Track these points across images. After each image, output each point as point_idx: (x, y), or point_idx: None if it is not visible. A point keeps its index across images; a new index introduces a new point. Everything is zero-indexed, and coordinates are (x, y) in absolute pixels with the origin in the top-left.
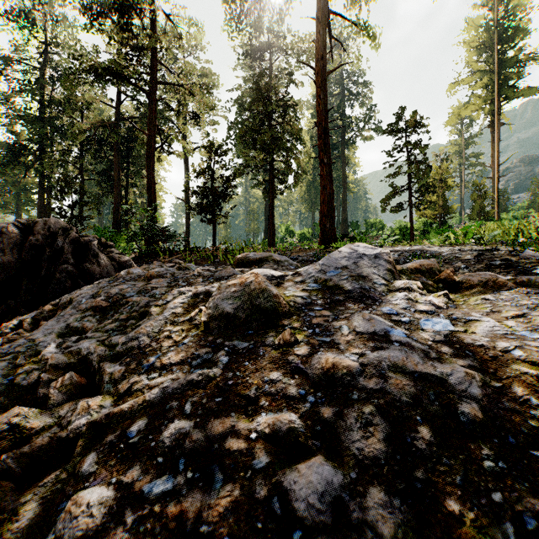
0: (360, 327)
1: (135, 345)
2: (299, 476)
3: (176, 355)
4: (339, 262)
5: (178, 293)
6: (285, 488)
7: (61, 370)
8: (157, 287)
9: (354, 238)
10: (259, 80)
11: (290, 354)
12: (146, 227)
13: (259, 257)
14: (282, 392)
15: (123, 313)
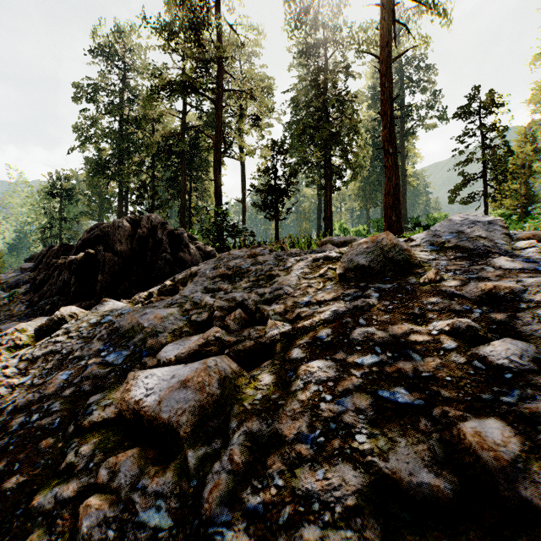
0: (504, 266)
1: (281, 293)
2: (494, 347)
3: (327, 295)
4: (452, 228)
5: (294, 261)
6: (483, 355)
7: (226, 311)
8: (267, 260)
9: (427, 227)
10: (317, 77)
11: (441, 287)
12: (218, 224)
13: (343, 240)
14: (447, 308)
15: (250, 277)
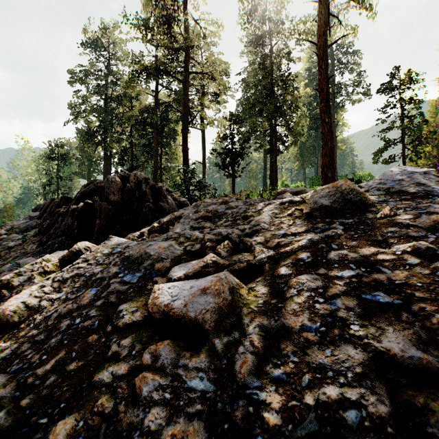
0: None
1: (258, 228)
2: None
3: (299, 228)
4: (394, 177)
5: (263, 205)
6: None
7: (214, 242)
8: (238, 206)
9: (359, 182)
10: (265, 61)
11: (396, 219)
12: (187, 180)
13: (295, 191)
14: (405, 235)
15: (228, 218)
